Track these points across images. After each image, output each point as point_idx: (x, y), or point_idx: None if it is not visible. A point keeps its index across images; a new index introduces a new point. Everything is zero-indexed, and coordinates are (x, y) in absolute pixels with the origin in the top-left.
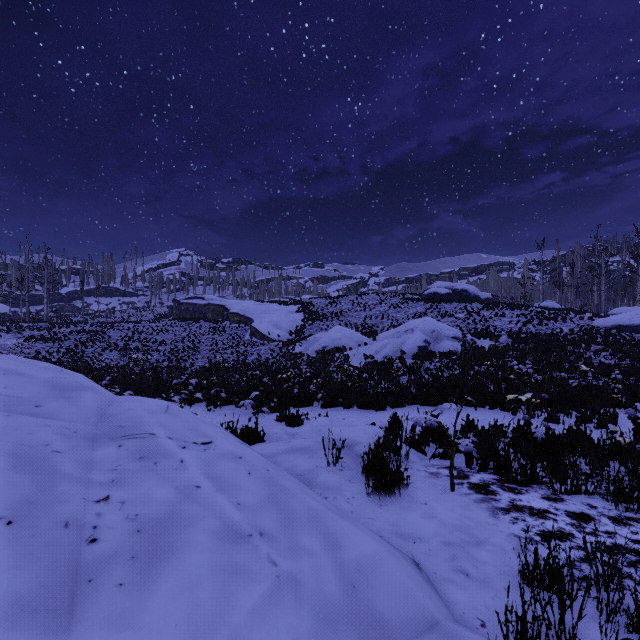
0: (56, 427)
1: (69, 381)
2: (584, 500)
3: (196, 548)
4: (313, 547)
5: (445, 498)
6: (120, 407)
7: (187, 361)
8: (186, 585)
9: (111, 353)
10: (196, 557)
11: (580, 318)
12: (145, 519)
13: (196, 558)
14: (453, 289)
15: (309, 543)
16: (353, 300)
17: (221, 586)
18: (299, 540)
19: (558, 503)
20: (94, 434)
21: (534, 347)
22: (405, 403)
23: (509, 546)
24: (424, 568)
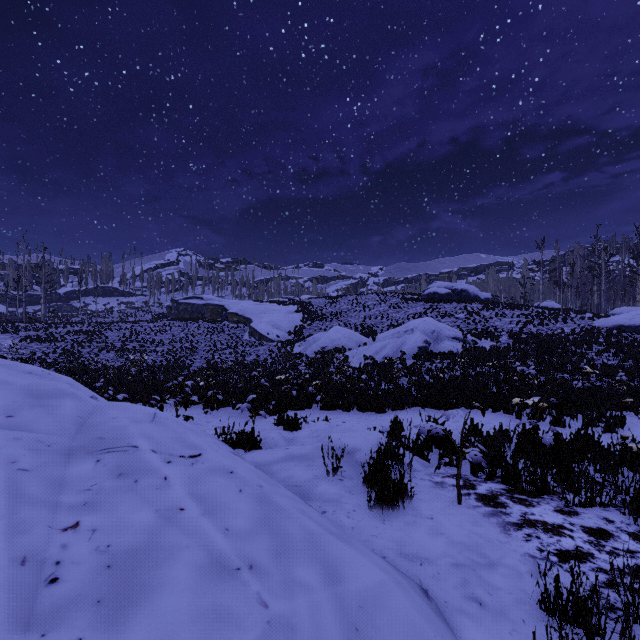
0: (27, 440)
1: (48, 387)
2: (600, 513)
3: (174, 587)
4: (310, 581)
5: (452, 511)
6: (102, 416)
7: (185, 362)
8: (159, 637)
9: (108, 354)
10: (174, 599)
11: (581, 318)
12: (118, 551)
13: (173, 600)
14: (453, 289)
15: (305, 576)
16: (352, 300)
17: (201, 637)
18: (294, 572)
19: (573, 517)
20: (70, 447)
21: (535, 348)
22: (406, 405)
23: (524, 568)
24: (433, 596)
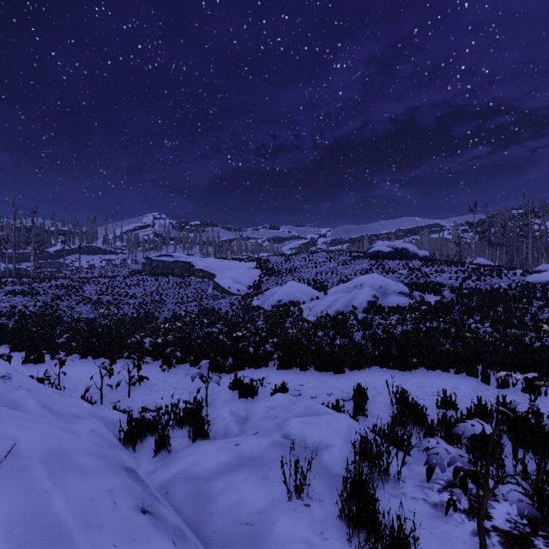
0: None
1: None
2: None
3: None
4: None
5: None
6: None
7: (154, 313)
8: None
9: (84, 306)
10: None
11: (513, 274)
12: None
13: None
14: (394, 248)
15: None
16: (305, 257)
17: None
18: None
19: None
20: None
21: (478, 302)
22: (364, 365)
23: None
24: None
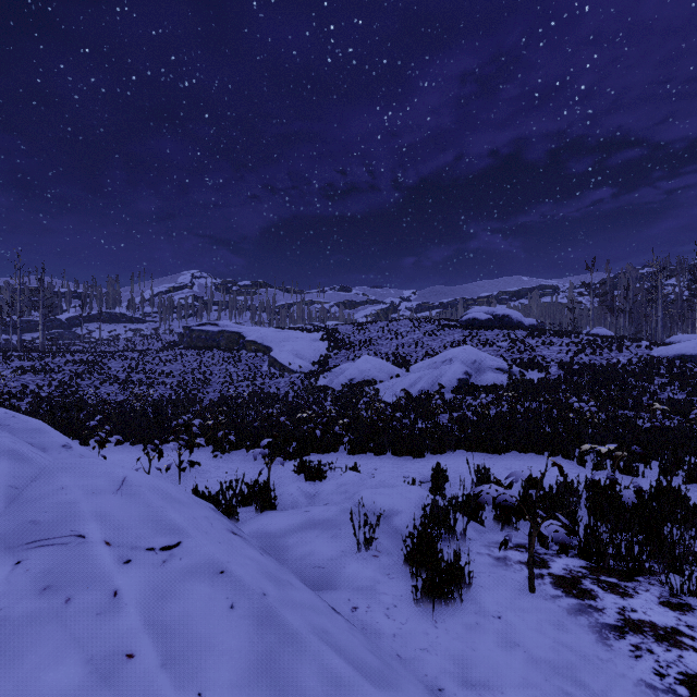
0: None
1: None
2: None
3: None
4: None
5: (525, 605)
6: (47, 484)
7: (197, 395)
8: None
9: (111, 386)
10: None
11: (637, 347)
12: None
13: None
14: (494, 314)
15: None
16: (383, 327)
17: None
18: None
19: (687, 614)
20: None
21: (590, 380)
22: (448, 449)
23: None
24: None
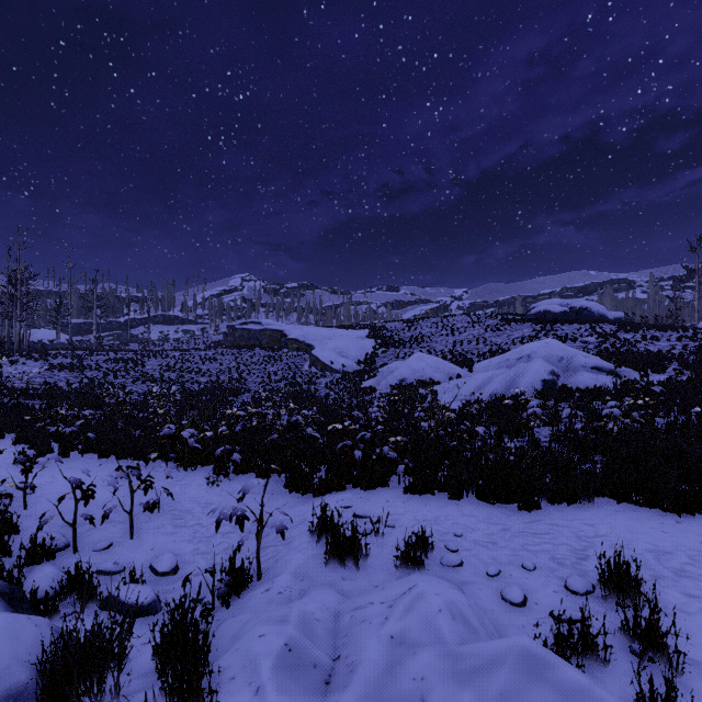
0: None
1: None
2: None
3: None
4: None
5: None
6: None
7: (229, 396)
8: None
9: (143, 385)
10: None
11: None
12: None
13: None
14: (568, 307)
15: None
16: (437, 322)
17: None
18: None
19: None
20: None
21: None
22: (582, 496)
23: None
24: None
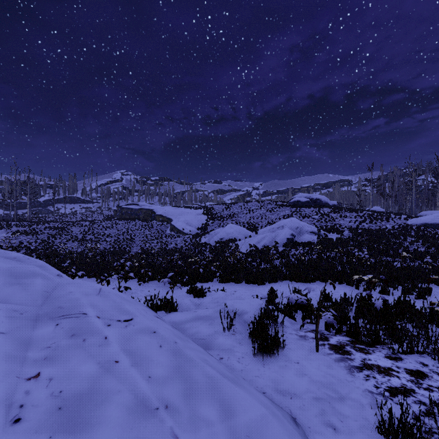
0: (5, 310)
1: (24, 270)
2: (417, 359)
3: (108, 424)
4: (210, 416)
5: (312, 358)
6: (62, 290)
7: (126, 248)
8: None
9: (73, 243)
10: (107, 434)
11: (398, 218)
12: (67, 395)
13: (107, 435)
14: (310, 198)
15: (207, 413)
16: (241, 206)
17: None
18: (199, 410)
19: (398, 362)
20: (37, 314)
21: (368, 239)
22: (279, 279)
23: (365, 401)
24: (300, 422)
